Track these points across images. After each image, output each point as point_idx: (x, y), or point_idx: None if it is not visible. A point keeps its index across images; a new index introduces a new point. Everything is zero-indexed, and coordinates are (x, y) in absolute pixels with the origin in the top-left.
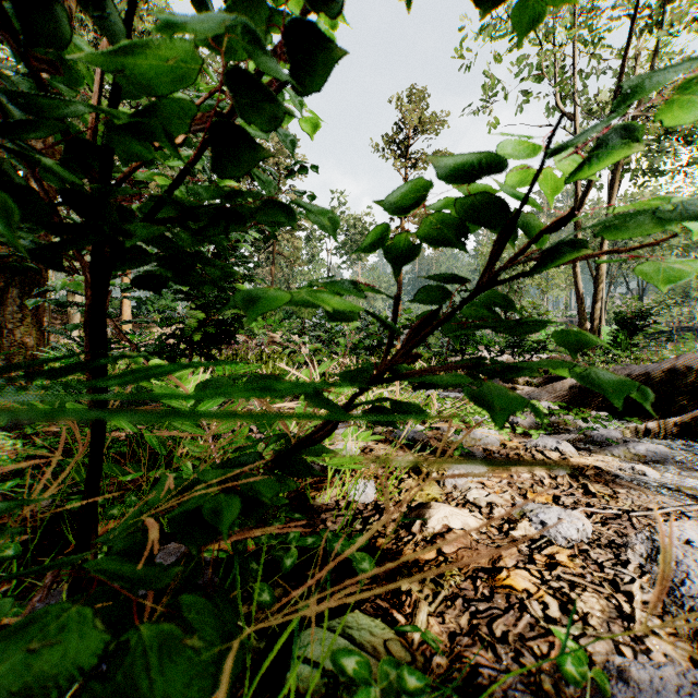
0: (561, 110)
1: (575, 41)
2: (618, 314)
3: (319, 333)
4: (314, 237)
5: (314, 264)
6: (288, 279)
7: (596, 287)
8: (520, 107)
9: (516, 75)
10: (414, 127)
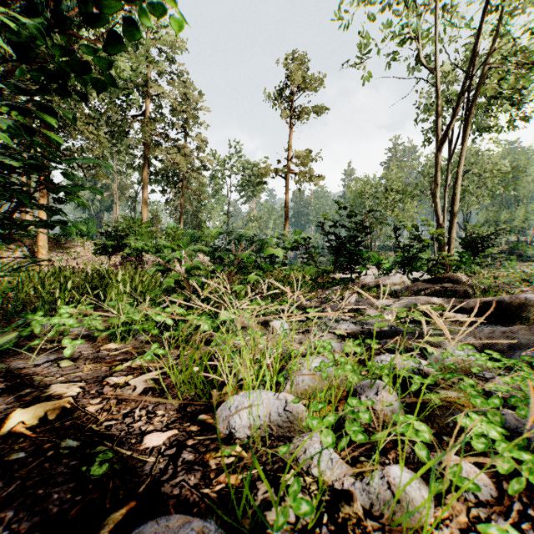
0: (424, 65)
1: (436, 6)
2: (463, 239)
3: (197, 246)
4: (217, 176)
5: (218, 199)
6: (196, 210)
7: (452, 215)
8: (389, 63)
9: (384, 40)
10: (299, 84)
